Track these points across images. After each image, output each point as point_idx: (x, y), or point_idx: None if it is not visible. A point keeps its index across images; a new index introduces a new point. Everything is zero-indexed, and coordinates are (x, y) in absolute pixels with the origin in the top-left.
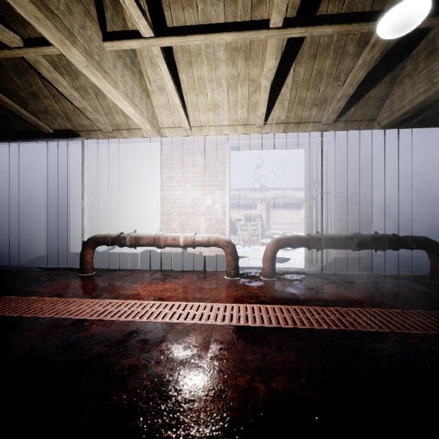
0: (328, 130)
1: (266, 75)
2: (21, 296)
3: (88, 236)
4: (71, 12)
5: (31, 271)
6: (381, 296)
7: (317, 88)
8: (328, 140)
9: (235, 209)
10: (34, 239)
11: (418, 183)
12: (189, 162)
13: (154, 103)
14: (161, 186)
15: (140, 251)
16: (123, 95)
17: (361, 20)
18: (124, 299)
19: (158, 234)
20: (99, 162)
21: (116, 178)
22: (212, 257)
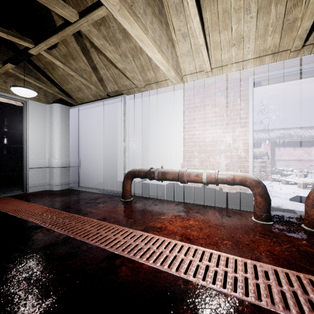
0: None
1: None
2: (81, 215)
3: (128, 169)
4: None
5: (94, 193)
6: None
7: None
8: None
9: None
10: (97, 170)
11: None
12: (209, 103)
13: (178, 52)
14: (183, 127)
15: (166, 183)
16: (152, 41)
17: None
18: (153, 233)
19: (182, 170)
20: (136, 112)
21: (148, 124)
22: (232, 194)
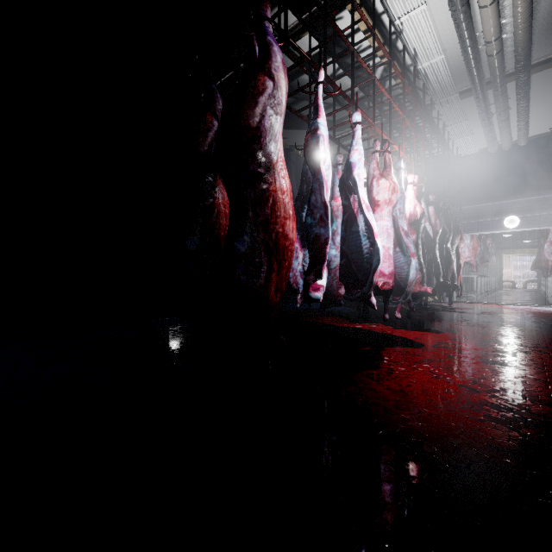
0: None
1: None
2: None
3: None
4: None
5: None
6: None
7: None
8: None
9: (515, 268)
10: None
11: None
12: None
13: None
14: None
15: None
16: None
17: None
18: None
19: None
20: None
21: None
22: (507, 285)
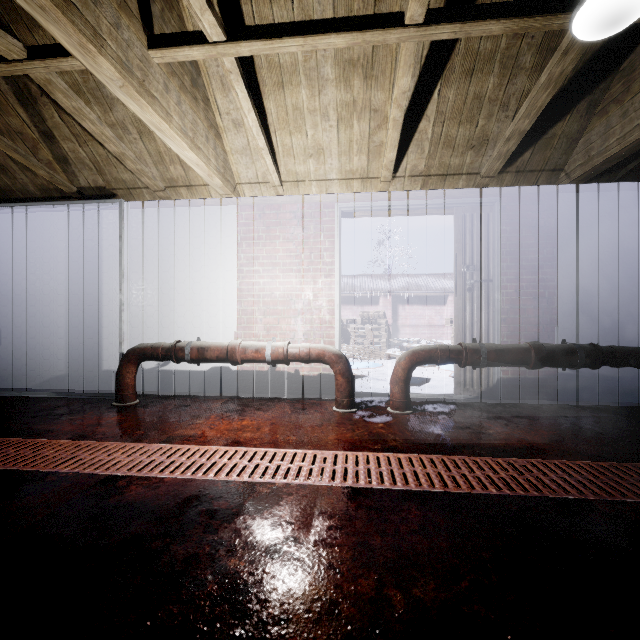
0: (489, 186)
1: (397, 100)
2: (26, 438)
3: (128, 346)
4: (97, 1)
5: (45, 399)
6: (575, 440)
7: (475, 121)
8: (489, 201)
9: (347, 305)
10: (50, 349)
11: (628, 266)
12: (280, 235)
13: (227, 146)
14: (238, 271)
15: (207, 368)
16: (179, 133)
17: (547, 10)
18: (181, 443)
19: (233, 343)
20: (146, 235)
21: (171, 259)
22: (314, 378)
